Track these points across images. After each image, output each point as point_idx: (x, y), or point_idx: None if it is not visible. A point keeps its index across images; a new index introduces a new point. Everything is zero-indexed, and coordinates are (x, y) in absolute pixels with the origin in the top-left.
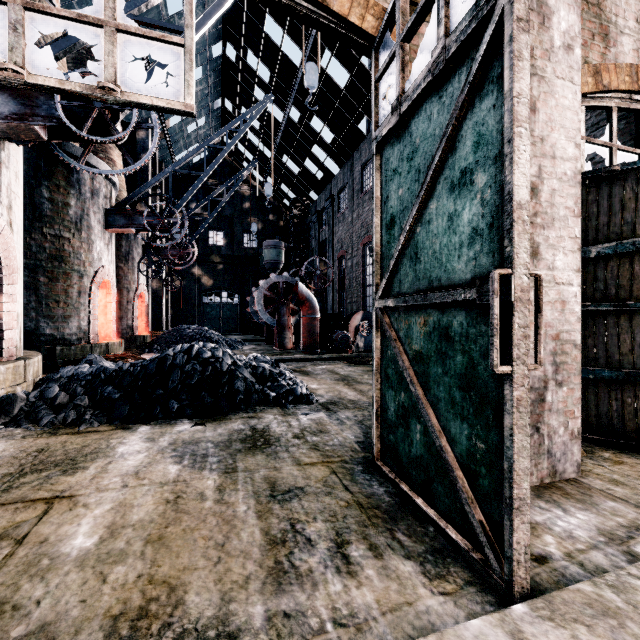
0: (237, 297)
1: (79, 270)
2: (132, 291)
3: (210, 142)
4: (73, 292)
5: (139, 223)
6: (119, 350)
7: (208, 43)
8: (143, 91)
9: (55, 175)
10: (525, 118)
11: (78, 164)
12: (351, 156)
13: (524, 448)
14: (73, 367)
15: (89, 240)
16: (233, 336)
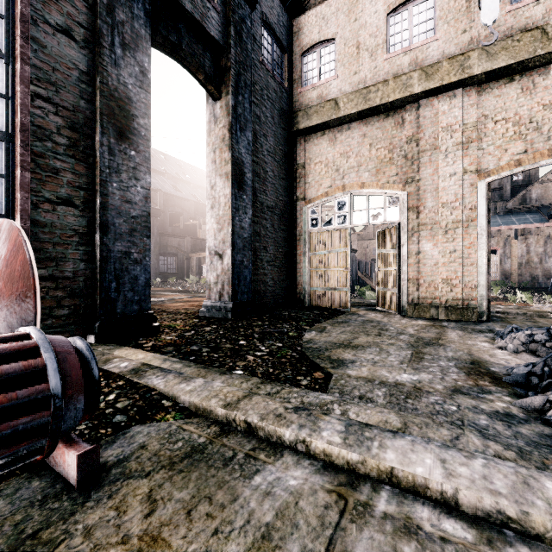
0: None
1: None
2: None
3: None
4: None
5: None
6: None
7: None
8: None
9: None
10: None
11: None
12: None
13: None
14: None
15: None
16: None
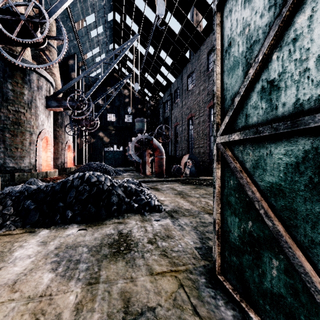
0: (122, 148)
1: (30, 130)
2: (64, 143)
3: (104, 60)
4: (26, 143)
5: (65, 105)
6: (54, 175)
7: (105, 12)
8: None
9: (15, 76)
10: None
11: (16, 61)
12: (181, 71)
13: None
14: (12, 187)
15: (36, 114)
16: (119, 168)
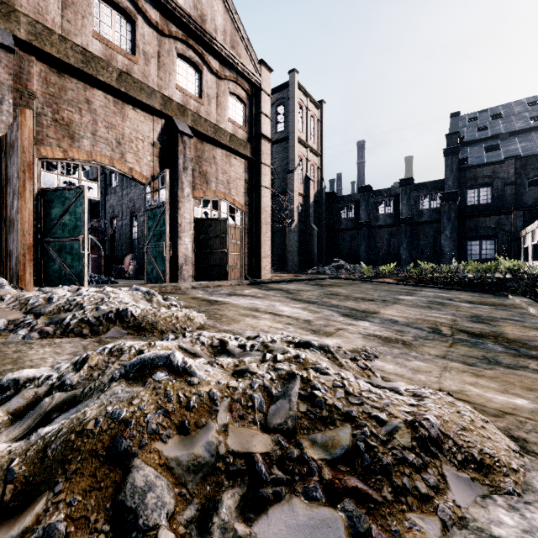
0: None
1: None
2: None
3: None
4: None
5: None
6: None
7: None
8: (87, 194)
9: None
10: (168, 222)
11: None
12: None
13: (168, 266)
14: None
15: None
16: None
